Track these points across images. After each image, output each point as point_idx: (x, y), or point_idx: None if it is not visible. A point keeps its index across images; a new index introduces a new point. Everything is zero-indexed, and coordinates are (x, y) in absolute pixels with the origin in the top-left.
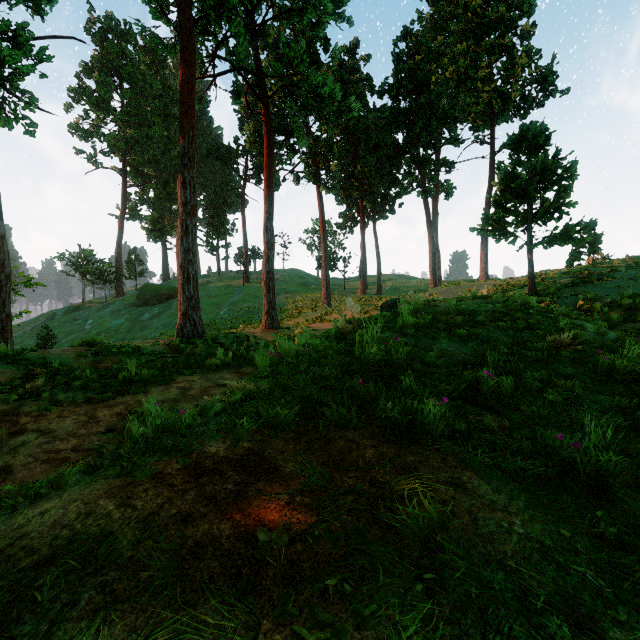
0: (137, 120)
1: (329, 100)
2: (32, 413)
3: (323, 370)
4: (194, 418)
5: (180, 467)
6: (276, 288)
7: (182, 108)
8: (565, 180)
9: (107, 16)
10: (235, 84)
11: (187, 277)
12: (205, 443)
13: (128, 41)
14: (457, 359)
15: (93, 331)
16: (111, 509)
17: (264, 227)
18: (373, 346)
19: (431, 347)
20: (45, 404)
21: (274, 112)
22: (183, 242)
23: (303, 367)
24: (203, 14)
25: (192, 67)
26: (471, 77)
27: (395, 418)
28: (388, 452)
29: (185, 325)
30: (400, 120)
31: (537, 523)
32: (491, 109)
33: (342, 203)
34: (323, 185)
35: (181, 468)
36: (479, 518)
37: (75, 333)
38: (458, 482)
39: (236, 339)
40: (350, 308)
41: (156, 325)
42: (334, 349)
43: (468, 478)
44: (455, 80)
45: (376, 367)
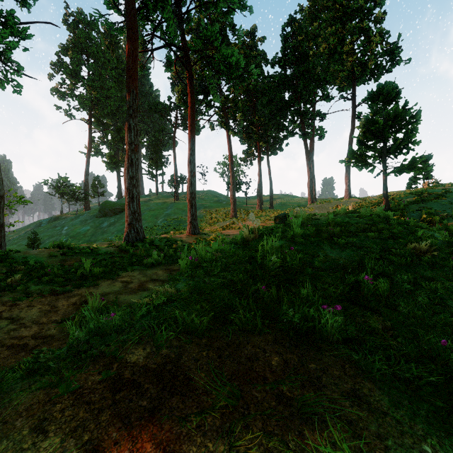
0: (99, 85)
1: (236, 67)
2: (8, 303)
3: (232, 275)
4: (124, 319)
5: (100, 379)
6: (197, 204)
7: (128, 73)
8: (412, 124)
9: (78, 11)
10: (167, 57)
11: (132, 197)
12: (128, 349)
13: (93, 29)
14: (338, 263)
15: (62, 237)
16: (24, 434)
17: (188, 160)
18: (272, 254)
19: (317, 253)
20: (19, 295)
21: (196, 78)
22: (129, 171)
23: (216, 272)
24: (143, 4)
25: (135, 43)
26: (338, 51)
27: (295, 322)
28: (291, 359)
29: (130, 232)
30: (287, 83)
31: (447, 448)
32: (353, 74)
33: (245, 143)
34: (231, 130)
35: (101, 381)
36: (390, 445)
37: (55, 236)
38: (360, 395)
39: (167, 242)
40: (252, 221)
41: (112, 231)
42: (241, 256)
43: (369, 390)
44: (327, 54)
45: (275, 272)
